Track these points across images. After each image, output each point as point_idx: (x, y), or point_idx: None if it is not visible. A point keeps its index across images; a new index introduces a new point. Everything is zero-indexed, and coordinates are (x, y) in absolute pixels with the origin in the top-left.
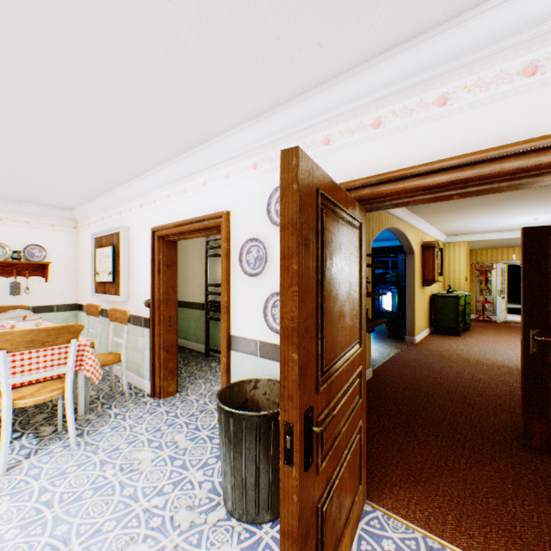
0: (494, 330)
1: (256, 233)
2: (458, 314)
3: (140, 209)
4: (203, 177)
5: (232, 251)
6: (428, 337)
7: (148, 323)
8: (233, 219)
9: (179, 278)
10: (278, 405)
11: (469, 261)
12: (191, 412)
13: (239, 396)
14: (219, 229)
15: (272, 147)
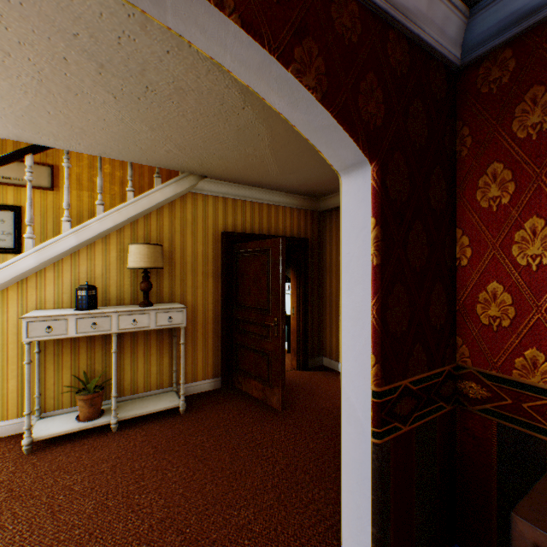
0: None
1: None
2: None
3: None
4: None
5: None
6: None
7: None
8: None
9: None
10: None
11: None
12: None
13: None
14: None
15: None
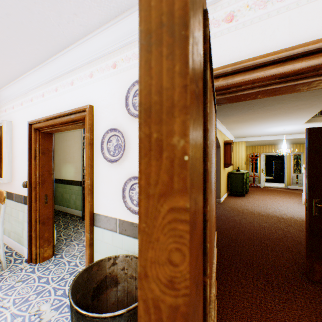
0: (261, 192)
1: (115, 124)
2: (243, 184)
3: (21, 107)
4: (71, 78)
5: (94, 140)
6: (227, 198)
7: (27, 200)
8: (96, 112)
9: (63, 163)
10: (135, 278)
11: (246, 153)
12: (61, 276)
13: (98, 275)
14: (85, 122)
15: (130, 47)
